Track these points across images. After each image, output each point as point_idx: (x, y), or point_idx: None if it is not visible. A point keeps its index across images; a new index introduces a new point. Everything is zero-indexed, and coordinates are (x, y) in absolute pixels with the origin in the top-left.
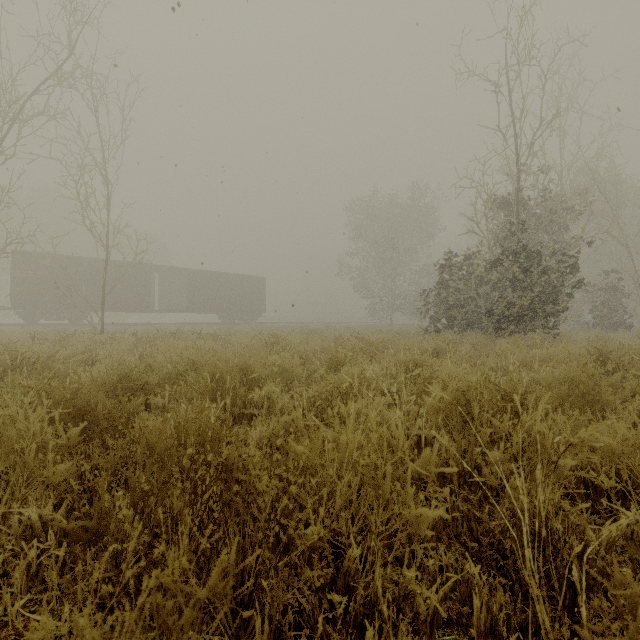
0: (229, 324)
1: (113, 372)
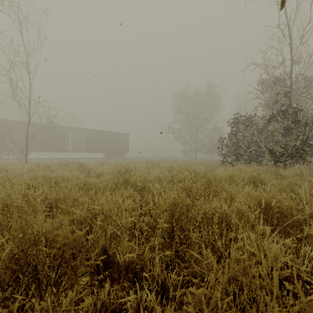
0: (109, 158)
1: None
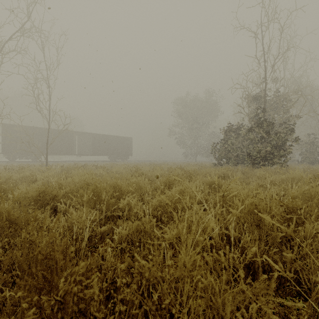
0: (113, 161)
1: (35, 189)
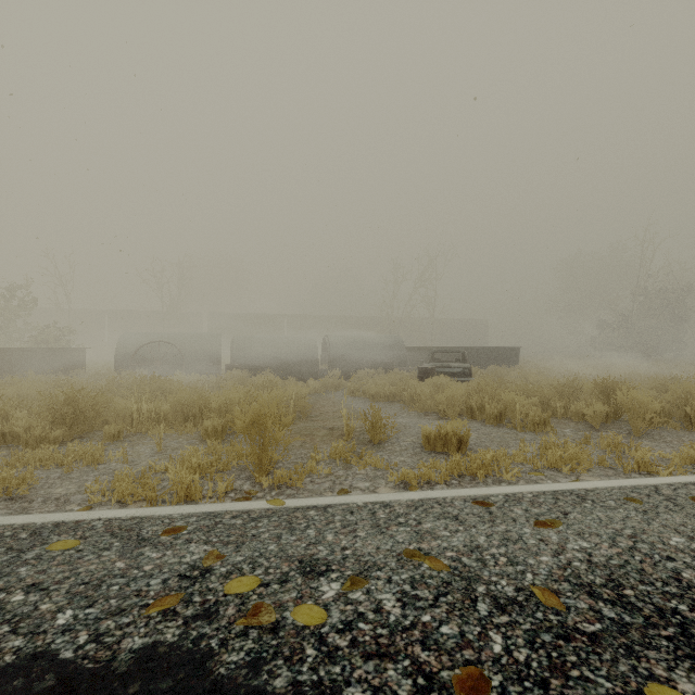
0: None
1: None
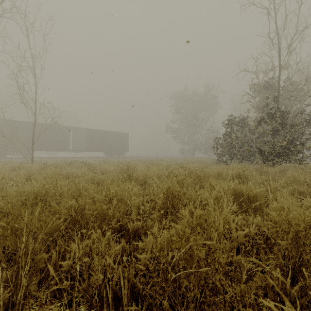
0: (109, 157)
1: None
